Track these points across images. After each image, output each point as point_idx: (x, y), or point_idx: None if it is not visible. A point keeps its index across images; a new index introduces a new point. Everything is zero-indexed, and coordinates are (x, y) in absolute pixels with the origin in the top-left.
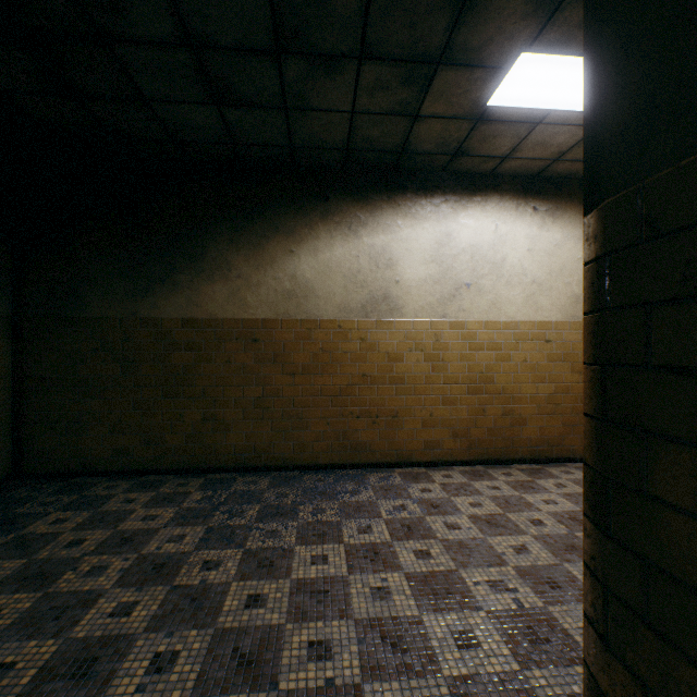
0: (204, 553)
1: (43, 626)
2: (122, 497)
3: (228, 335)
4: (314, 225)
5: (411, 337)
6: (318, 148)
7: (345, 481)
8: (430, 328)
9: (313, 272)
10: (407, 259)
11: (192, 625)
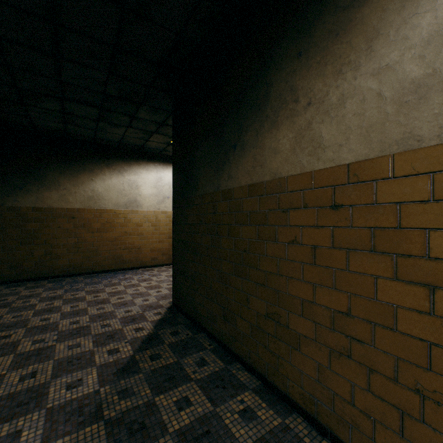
0: (70, 293)
1: (22, 310)
2: (7, 289)
3: (59, 215)
4: (103, 169)
5: (146, 217)
6: (107, 140)
7: (119, 274)
8: (154, 213)
9: (103, 189)
10: (145, 186)
11: (78, 302)
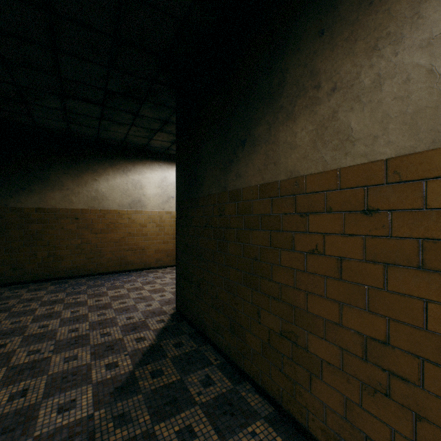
0: (71, 297)
1: (21, 315)
2: (9, 292)
3: (62, 216)
4: (107, 169)
5: (150, 217)
6: (110, 139)
7: (122, 276)
8: (158, 214)
9: (106, 189)
10: (149, 186)
11: (79, 307)
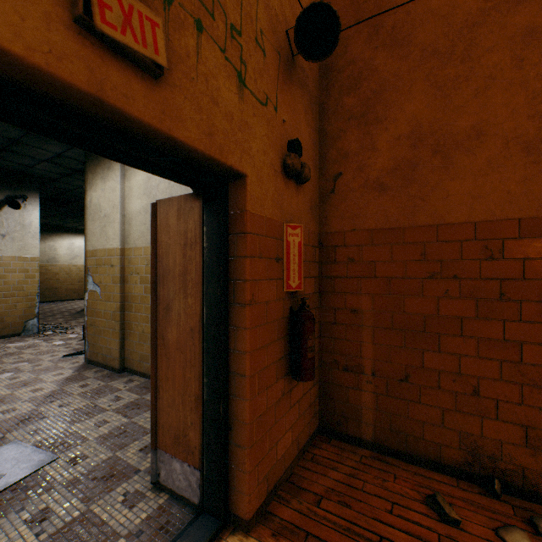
0: None
1: None
2: None
3: None
4: None
5: (62, 268)
6: None
7: (45, 303)
8: (68, 266)
9: None
10: (61, 249)
11: None
